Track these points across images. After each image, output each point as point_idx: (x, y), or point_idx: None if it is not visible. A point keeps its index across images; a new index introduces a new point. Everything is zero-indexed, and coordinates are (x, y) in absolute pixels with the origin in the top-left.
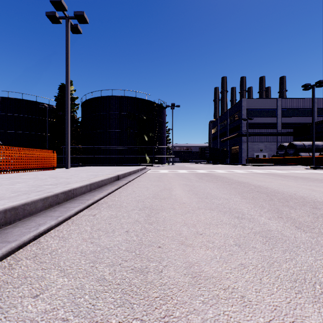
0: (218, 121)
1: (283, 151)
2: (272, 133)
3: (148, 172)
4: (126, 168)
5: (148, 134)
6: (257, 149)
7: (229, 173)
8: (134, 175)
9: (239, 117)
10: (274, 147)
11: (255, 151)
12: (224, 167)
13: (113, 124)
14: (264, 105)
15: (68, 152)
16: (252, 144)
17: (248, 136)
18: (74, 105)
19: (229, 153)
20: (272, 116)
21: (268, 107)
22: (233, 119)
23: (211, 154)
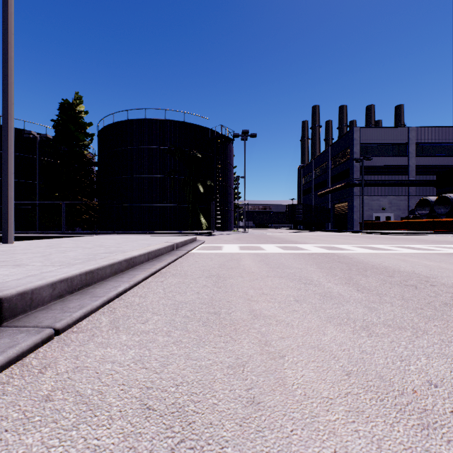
0: (313, 165)
1: (426, 210)
2: (401, 182)
3: (194, 253)
4: (147, 241)
5: (204, 182)
6: (377, 207)
7: (387, 255)
8: (143, 268)
9: (348, 158)
10: (404, 204)
11: (374, 211)
12: (336, 236)
13: (147, 165)
14: (389, 137)
15: (9, 206)
16: (369, 199)
17: (363, 186)
18: (86, 136)
19: (332, 213)
20: (401, 155)
21: (395, 141)
22: (337, 161)
23: (305, 215)
